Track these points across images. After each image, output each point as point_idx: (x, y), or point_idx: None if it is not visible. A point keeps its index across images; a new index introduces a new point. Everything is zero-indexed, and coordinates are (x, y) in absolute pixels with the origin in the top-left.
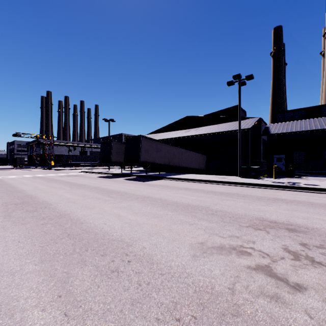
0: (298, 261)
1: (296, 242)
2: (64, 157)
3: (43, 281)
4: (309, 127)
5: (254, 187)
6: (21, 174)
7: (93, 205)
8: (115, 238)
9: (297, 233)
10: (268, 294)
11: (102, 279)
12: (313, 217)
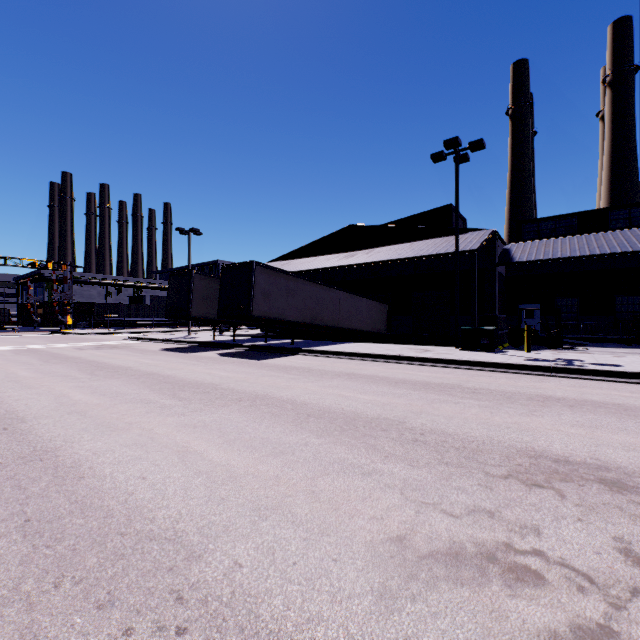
0: None
1: None
2: (95, 307)
3: None
4: (588, 250)
5: (492, 370)
6: None
7: (130, 421)
8: (158, 528)
9: (632, 493)
10: None
11: None
12: None
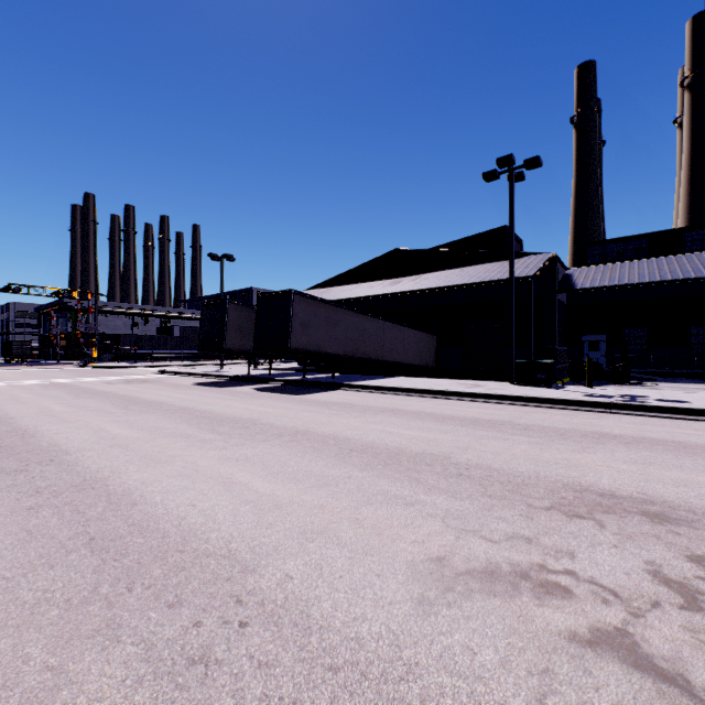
0: (700, 613)
1: (676, 552)
2: (121, 339)
3: None
4: (659, 275)
5: (547, 406)
6: (17, 379)
7: (172, 454)
8: (213, 547)
9: (673, 524)
10: None
11: (155, 694)
12: (697, 481)
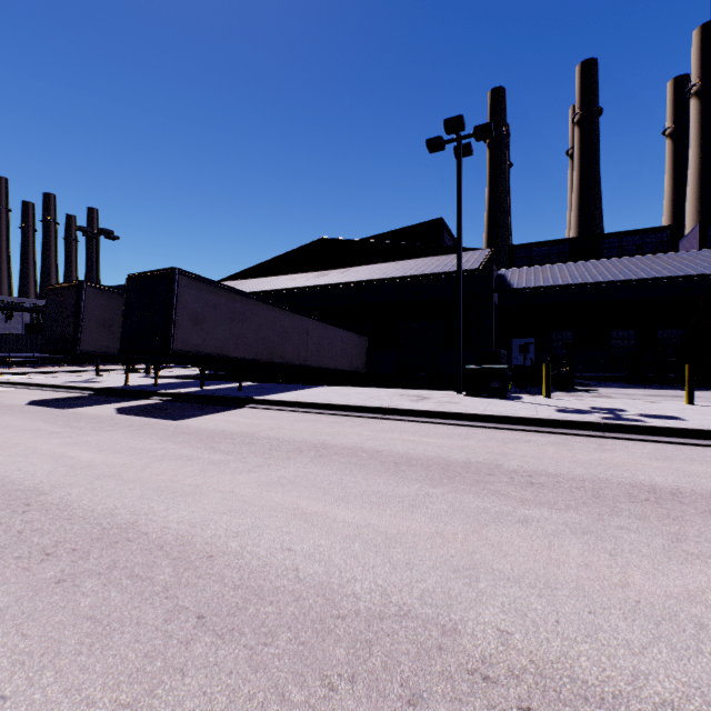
0: None
1: None
2: None
3: None
4: (590, 277)
5: (523, 429)
6: None
7: None
8: None
9: None
10: None
11: None
12: None
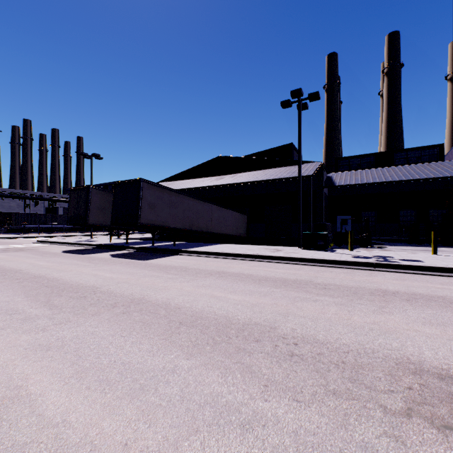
0: None
1: None
2: (13, 216)
3: None
4: (384, 178)
5: (331, 266)
6: None
7: None
8: None
9: None
10: None
11: None
12: None
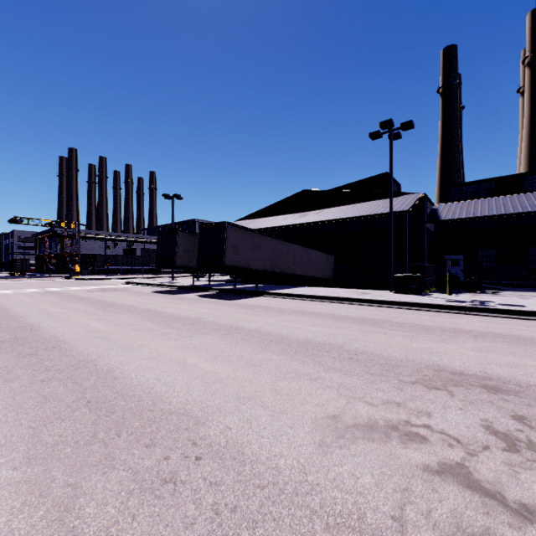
0: (516, 454)
1: (504, 413)
2: (97, 258)
3: (23, 507)
4: (503, 209)
5: (417, 309)
6: (21, 288)
7: (141, 343)
8: (174, 408)
9: (504, 394)
10: (472, 531)
11: (142, 501)
12: (524, 364)
